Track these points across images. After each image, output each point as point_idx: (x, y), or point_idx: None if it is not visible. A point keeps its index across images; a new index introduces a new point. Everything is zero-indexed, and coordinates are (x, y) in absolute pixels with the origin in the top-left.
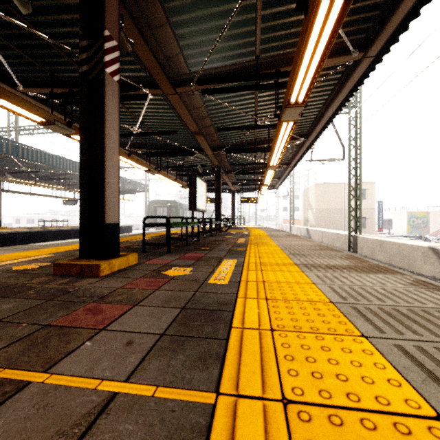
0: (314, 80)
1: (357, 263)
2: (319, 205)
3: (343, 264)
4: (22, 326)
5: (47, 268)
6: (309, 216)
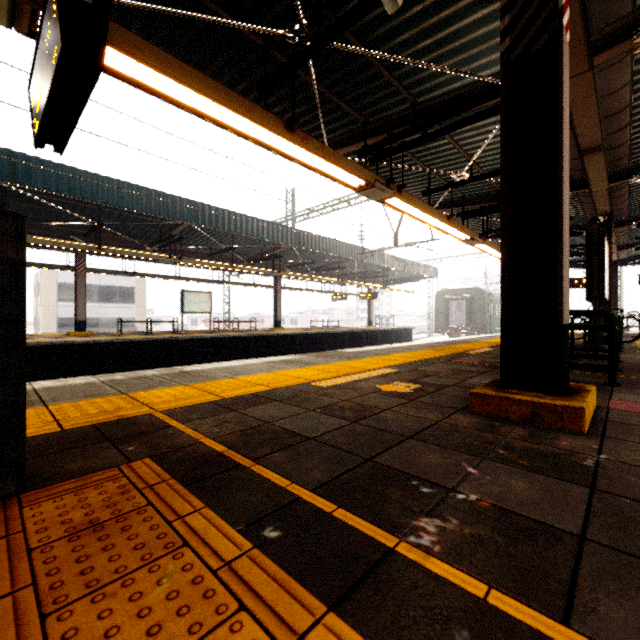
0: None
1: None
2: None
3: None
4: None
5: (430, 395)
6: None
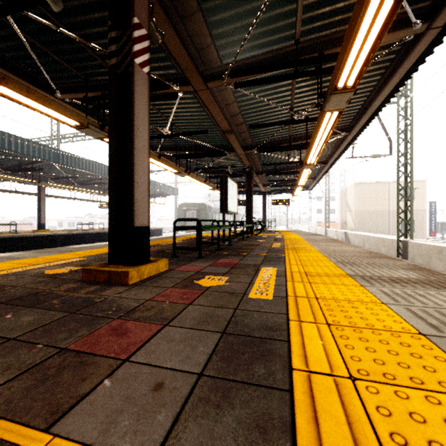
0: (370, 56)
1: (428, 276)
2: (359, 206)
3: (410, 277)
4: (36, 348)
5: (77, 273)
6: (347, 219)
